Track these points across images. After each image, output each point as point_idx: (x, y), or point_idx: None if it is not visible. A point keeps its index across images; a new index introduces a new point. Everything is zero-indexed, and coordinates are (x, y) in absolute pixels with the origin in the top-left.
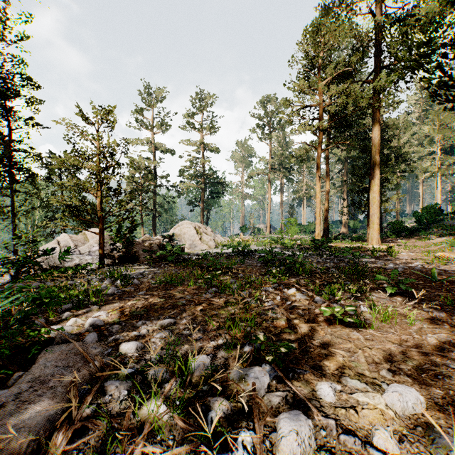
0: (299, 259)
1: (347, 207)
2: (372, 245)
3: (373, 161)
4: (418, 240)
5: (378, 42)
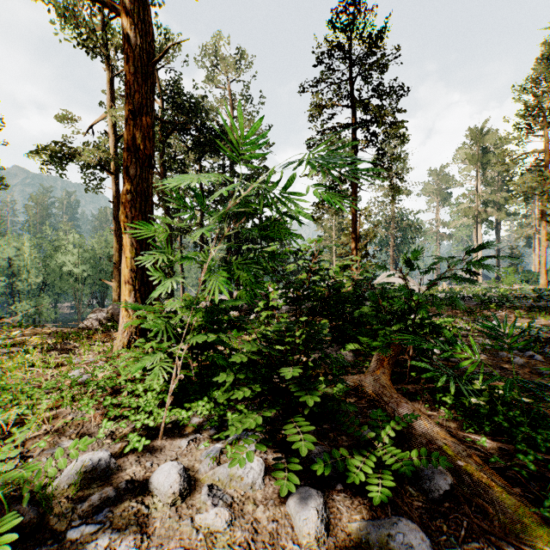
0: (509, 300)
1: None
2: None
3: None
4: None
5: None
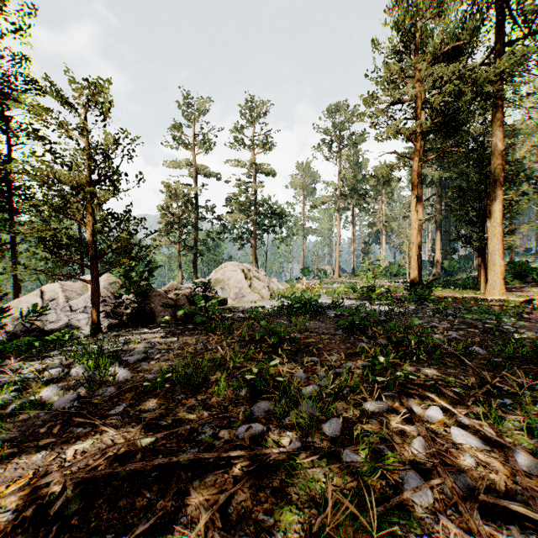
0: (413, 328)
1: (440, 243)
2: (507, 298)
3: (494, 175)
4: None
5: (505, 2)
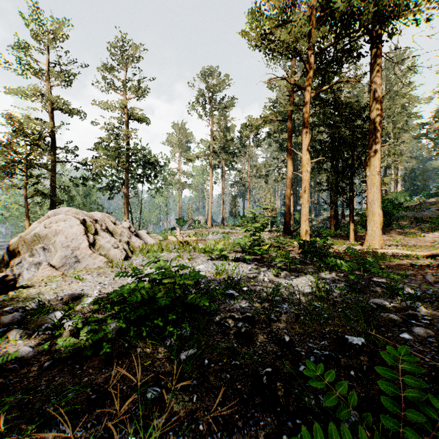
0: None
1: (292, 198)
2: None
3: (374, 122)
4: (406, 236)
5: None
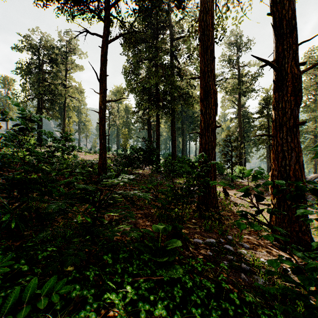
0: None
1: None
2: None
3: None
4: None
5: None
